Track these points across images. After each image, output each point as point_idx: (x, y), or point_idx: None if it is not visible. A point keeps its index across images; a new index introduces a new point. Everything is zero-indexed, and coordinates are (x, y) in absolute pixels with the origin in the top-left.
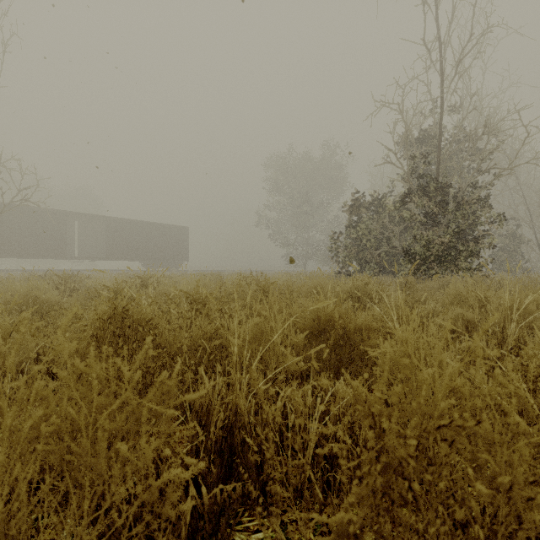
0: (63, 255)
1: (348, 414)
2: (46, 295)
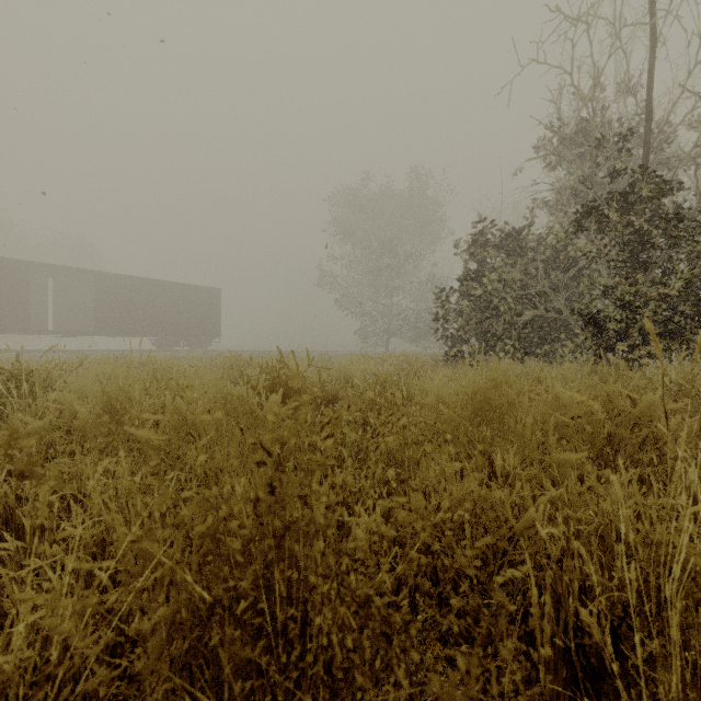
0: (25, 327)
1: None
2: None
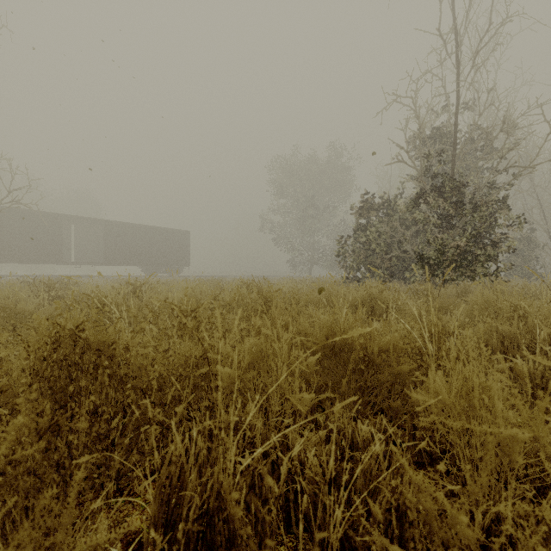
0: (59, 260)
1: (386, 491)
2: (18, 305)
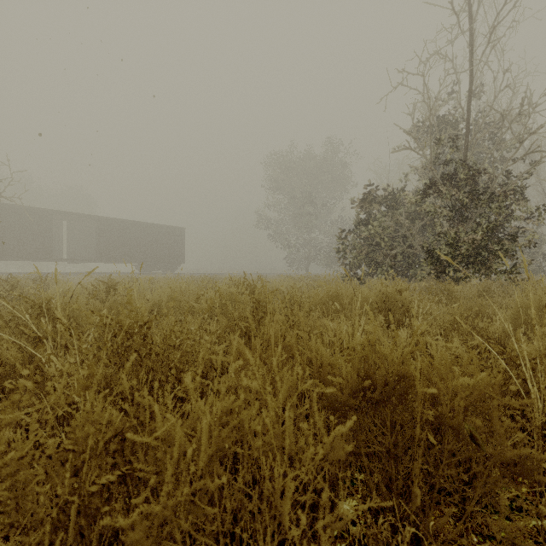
0: (49, 257)
1: None
2: None
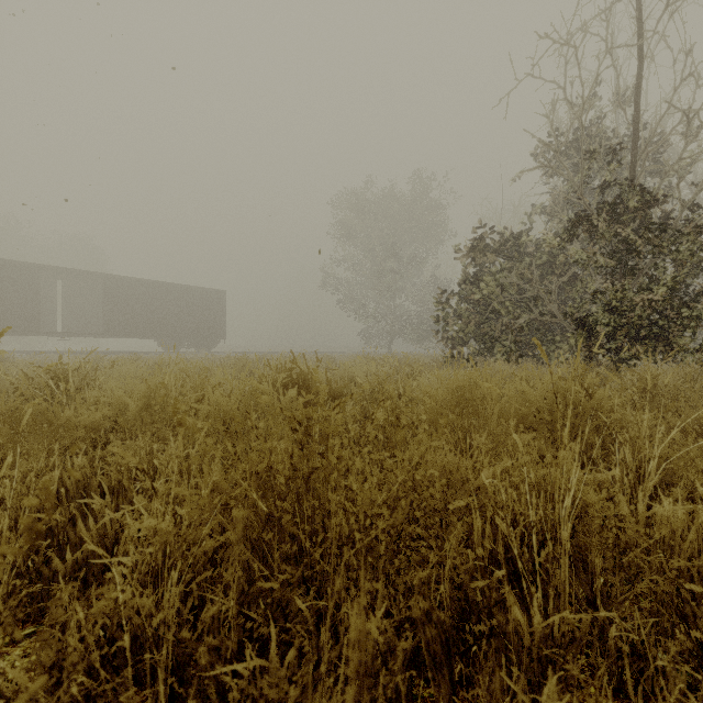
0: (35, 329)
1: None
2: None
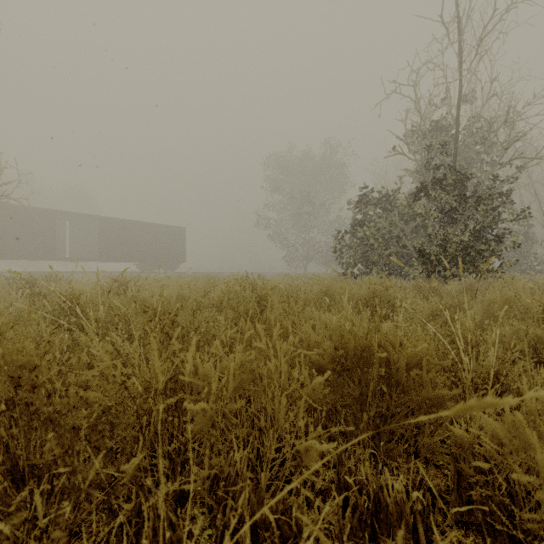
0: (53, 256)
1: None
2: None
